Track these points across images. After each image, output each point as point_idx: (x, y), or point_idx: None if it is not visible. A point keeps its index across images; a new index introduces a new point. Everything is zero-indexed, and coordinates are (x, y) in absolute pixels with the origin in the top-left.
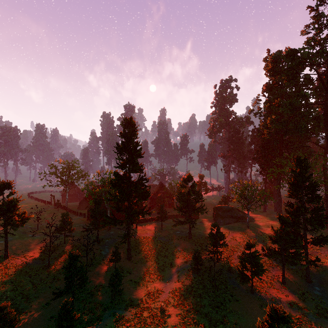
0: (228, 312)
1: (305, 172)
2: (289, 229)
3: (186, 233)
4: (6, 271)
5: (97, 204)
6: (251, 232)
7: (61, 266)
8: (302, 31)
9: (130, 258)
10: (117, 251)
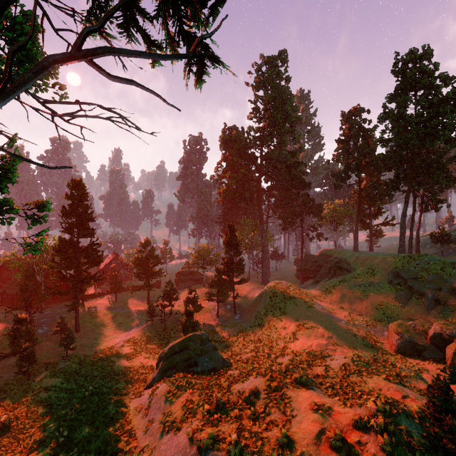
0: (172, 338)
1: (234, 234)
2: (225, 278)
3: (144, 301)
4: None
5: (28, 277)
6: (206, 290)
7: None
8: (248, 116)
9: (78, 330)
10: (63, 322)
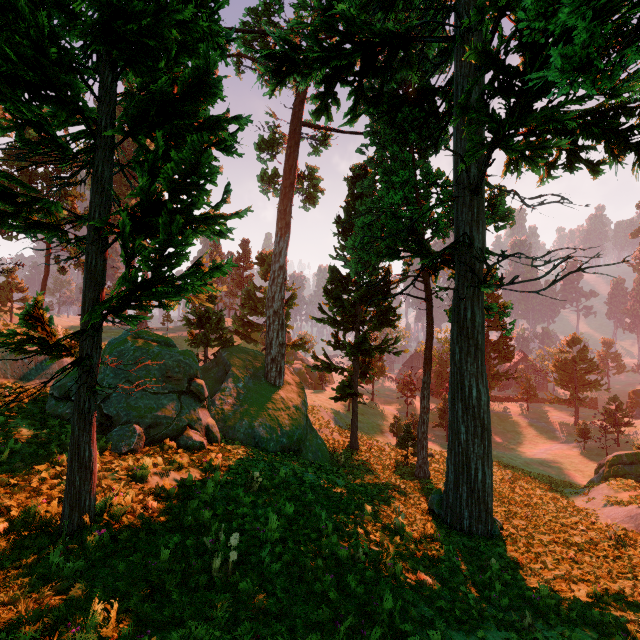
0: None
1: None
2: None
3: (569, 420)
4: (381, 409)
5: (442, 366)
6: None
7: (417, 418)
8: None
9: None
10: None
